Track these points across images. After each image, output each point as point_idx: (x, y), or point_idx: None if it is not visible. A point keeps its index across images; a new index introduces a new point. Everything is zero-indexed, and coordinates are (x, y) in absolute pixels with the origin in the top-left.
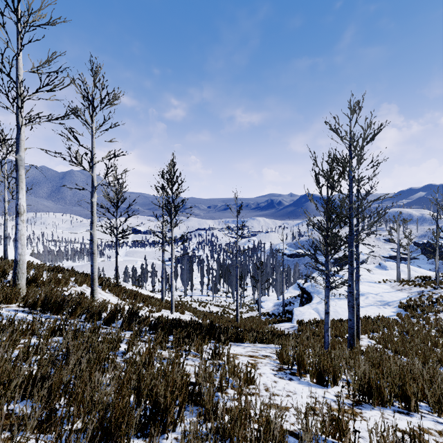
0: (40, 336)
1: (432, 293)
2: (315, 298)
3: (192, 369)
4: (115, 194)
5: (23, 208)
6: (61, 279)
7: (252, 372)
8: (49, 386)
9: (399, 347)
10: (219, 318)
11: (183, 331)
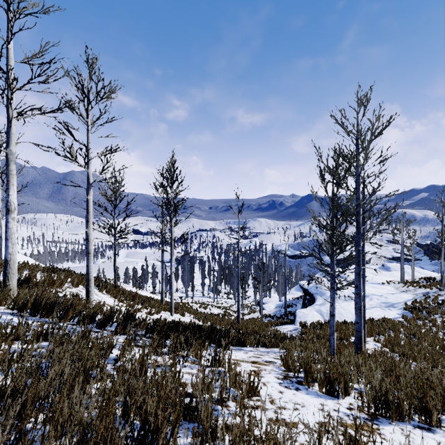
0: (25, 341)
1: (437, 294)
2: (319, 300)
3: (190, 378)
4: (113, 192)
5: (14, 205)
6: (55, 280)
7: (256, 381)
8: (24, 401)
9: (406, 351)
10: (220, 320)
11: (181, 336)
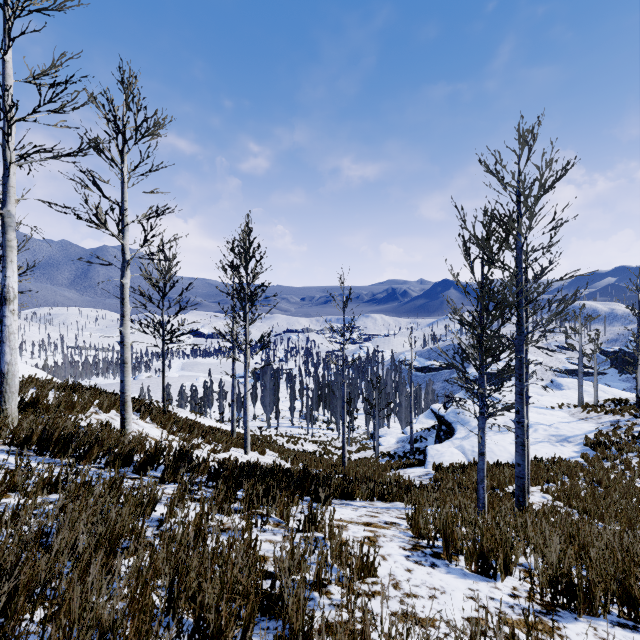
0: (25, 492)
1: (632, 423)
2: (459, 431)
3: (272, 549)
4: (161, 274)
5: (14, 292)
6: (75, 402)
7: (371, 553)
8: (14, 588)
9: (589, 506)
10: (317, 460)
11: (259, 485)
